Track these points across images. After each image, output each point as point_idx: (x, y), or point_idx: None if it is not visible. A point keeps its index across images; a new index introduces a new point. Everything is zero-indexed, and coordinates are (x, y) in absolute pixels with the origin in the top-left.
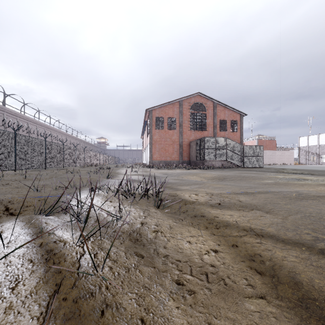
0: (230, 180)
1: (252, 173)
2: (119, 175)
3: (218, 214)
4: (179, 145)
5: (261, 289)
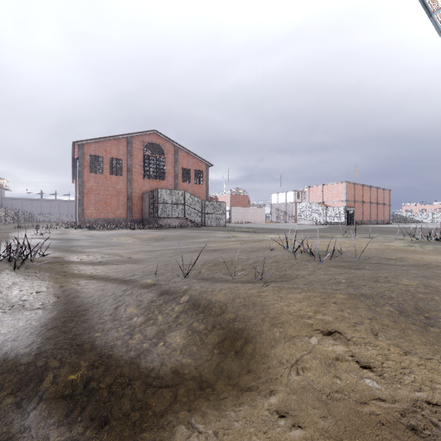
0: (168, 240)
1: (201, 232)
2: (10, 240)
3: (84, 269)
4: (127, 198)
5: (47, 304)
